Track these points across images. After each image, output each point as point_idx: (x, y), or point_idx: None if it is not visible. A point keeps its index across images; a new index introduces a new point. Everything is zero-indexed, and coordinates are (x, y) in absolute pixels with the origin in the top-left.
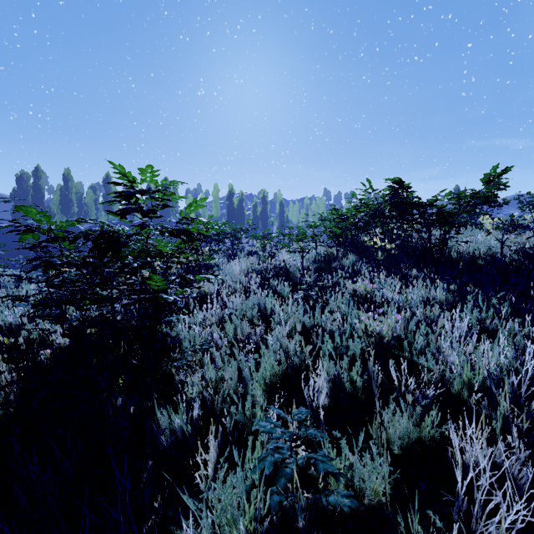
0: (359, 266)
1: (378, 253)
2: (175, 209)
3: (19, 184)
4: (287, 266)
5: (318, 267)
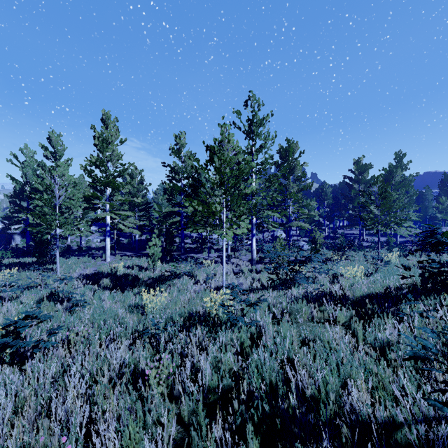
0: None
1: None
2: None
3: None
4: None
5: None
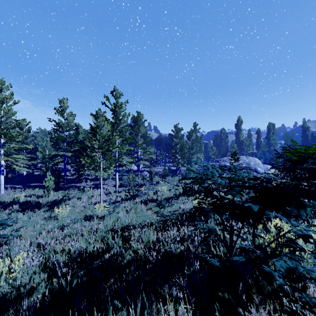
0: None
1: None
2: None
3: None
4: None
5: None
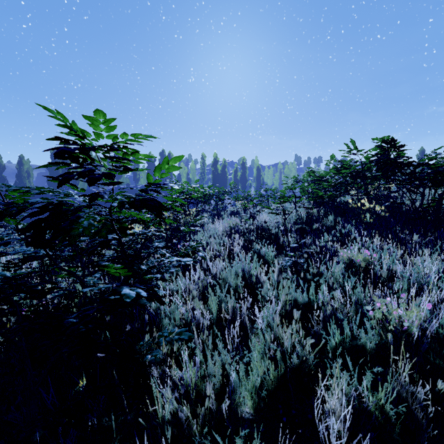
0: (347, 229)
1: (366, 215)
2: (170, 175)
3: (53, 159)
4: (268, 227)
5: (299, 228)
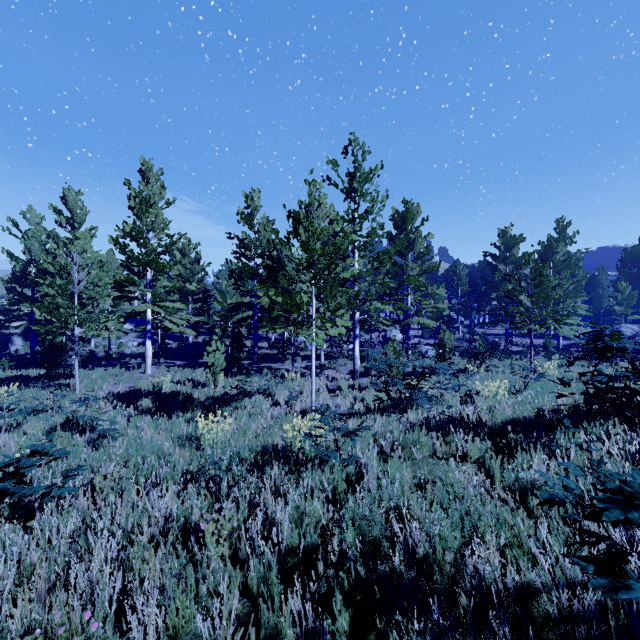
0: None
1: None
2: None
3: None
4: None
5: None
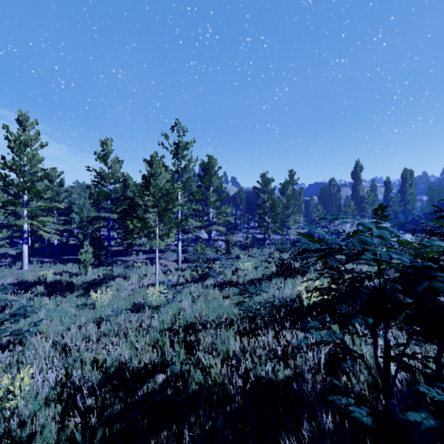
0: None
1: None
2: None
3: None
4: None
5: None
